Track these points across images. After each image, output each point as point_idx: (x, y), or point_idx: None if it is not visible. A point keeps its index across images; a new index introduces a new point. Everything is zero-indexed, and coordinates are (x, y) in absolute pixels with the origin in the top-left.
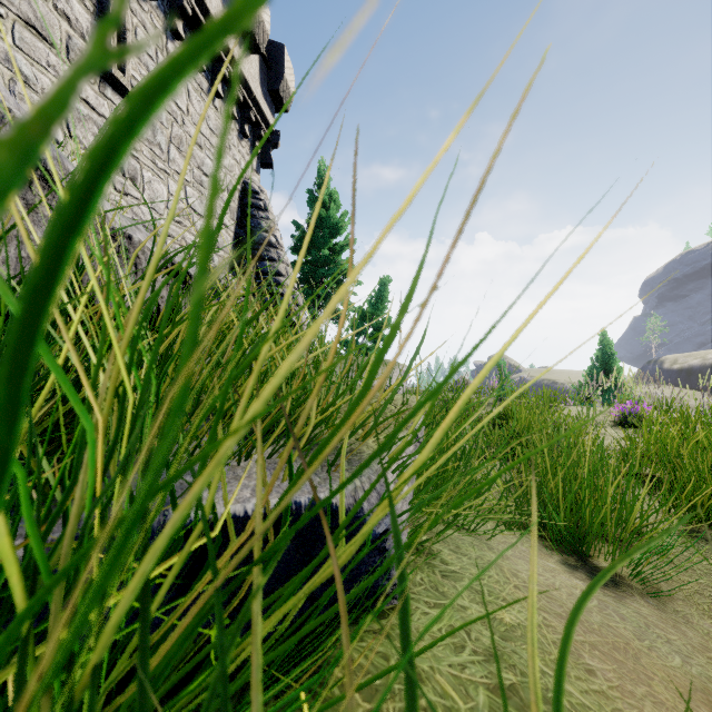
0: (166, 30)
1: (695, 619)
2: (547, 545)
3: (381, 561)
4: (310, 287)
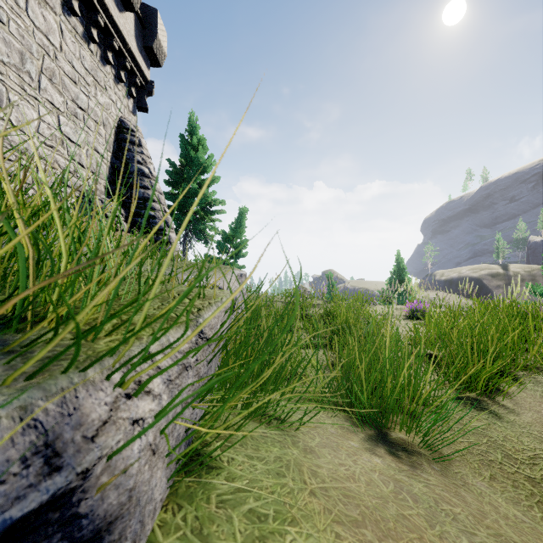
0: None
1: (470, 478)
2: (354, 422)
3: (69, 537)
4: (183, 214)
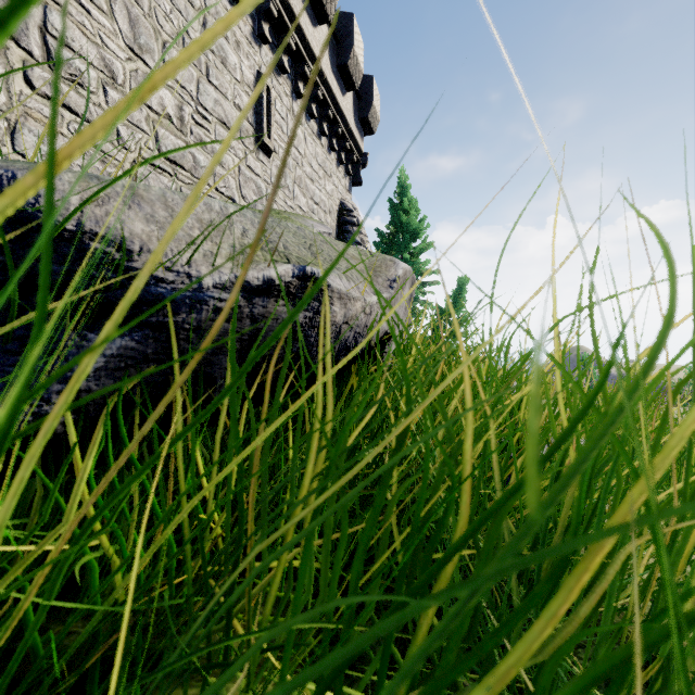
0: (292, 94)
1: None
2: None
3: None
4: None
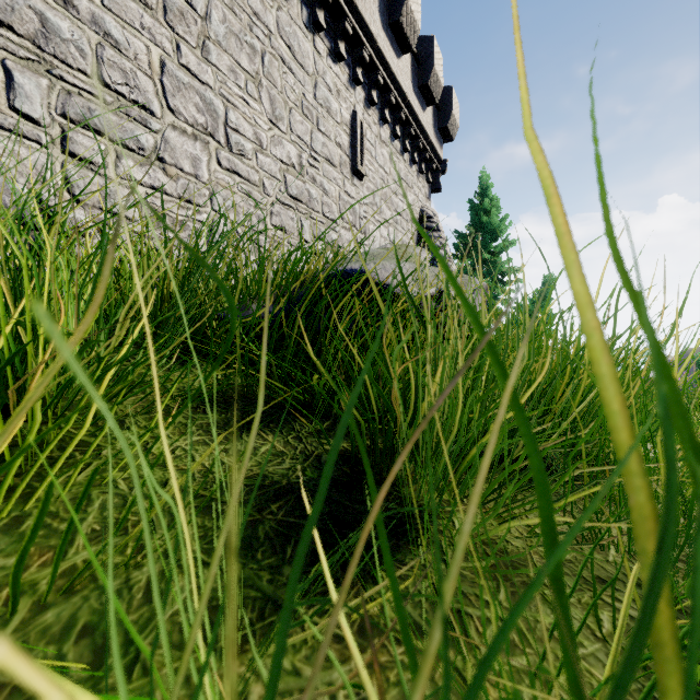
0: (379, 121)
1: None
2: None
3: None
4: None
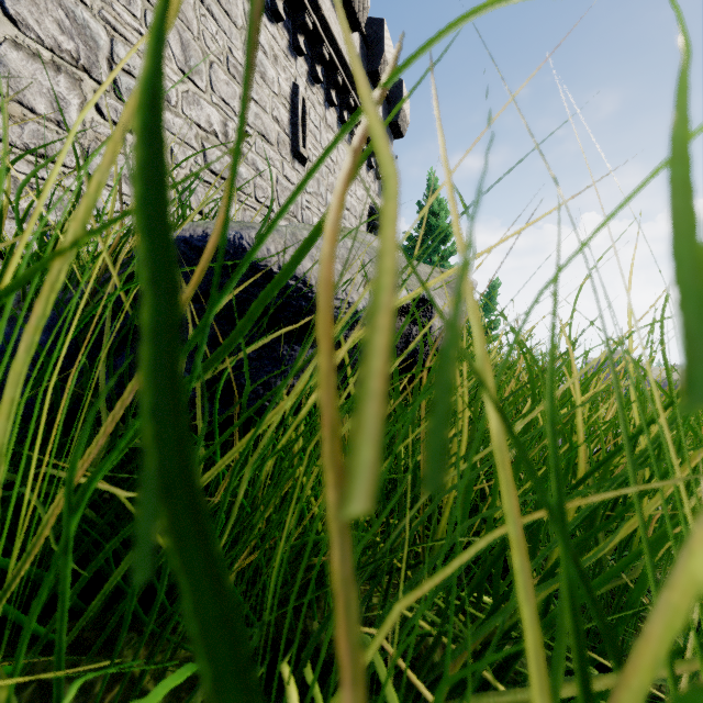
0: (325, 102)
1: None
2: None
3: None
4: None
